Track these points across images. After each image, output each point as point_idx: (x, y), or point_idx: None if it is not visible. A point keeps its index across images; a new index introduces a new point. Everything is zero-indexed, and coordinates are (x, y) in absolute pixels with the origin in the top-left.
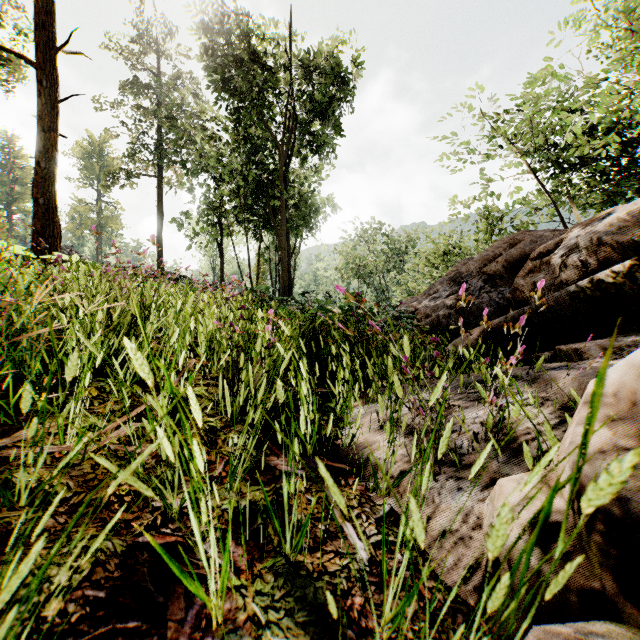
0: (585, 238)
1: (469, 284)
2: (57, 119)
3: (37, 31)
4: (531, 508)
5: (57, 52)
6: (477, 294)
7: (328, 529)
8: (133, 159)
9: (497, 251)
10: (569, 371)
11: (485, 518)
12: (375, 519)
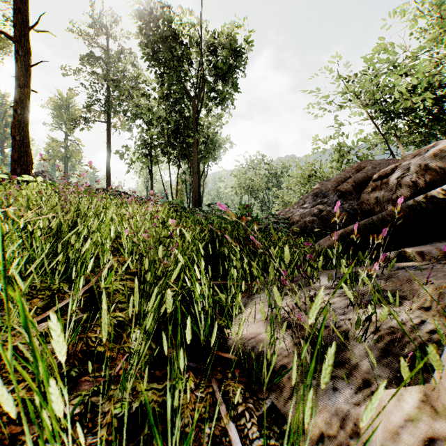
0: (415, 165)
1: (327, 198)
2: (30, 79)
3: (15, 15)
4: (415, 432)
5: (30, 30)
6: (333, 206)
7: (213, 432)
8: (89, 110)
9: (347, 174)
10: (421, 273)
11: (363, 427)
12: (257, 417)
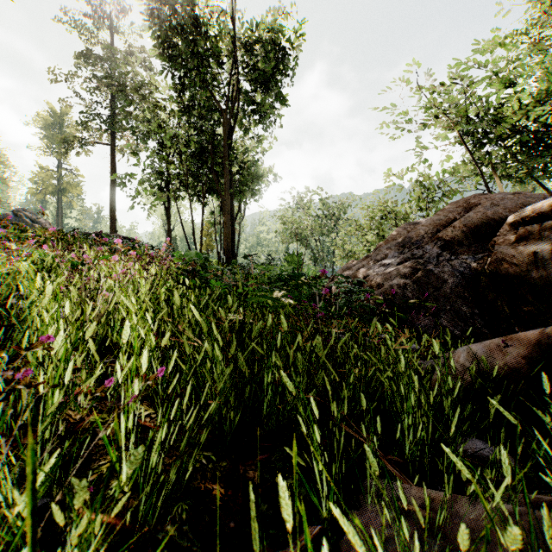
0: None
1: (423, 250)
2: None
3: None
4: None
5: None
6: (435, 262)
7: None
8: (87, 127)
9: (450, 215)
10: None
11: None
12: None
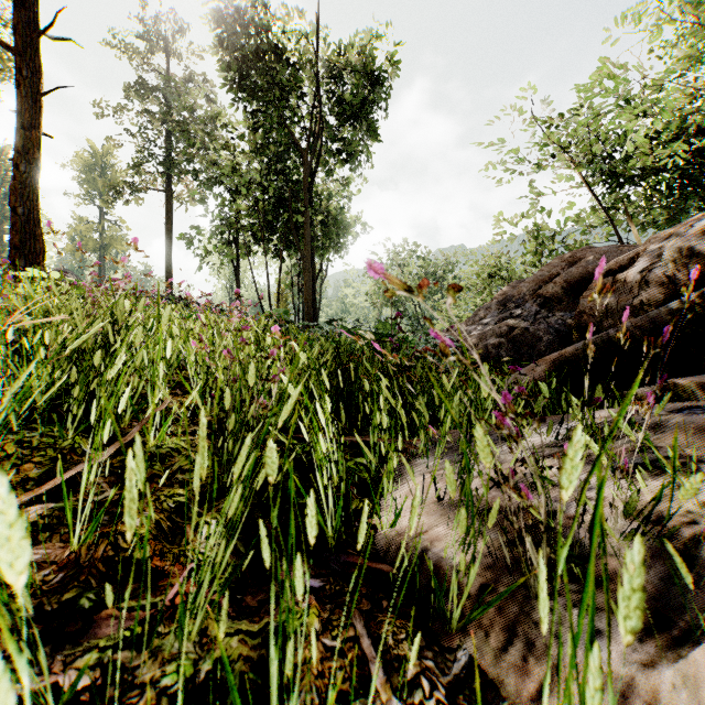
0: (672, 248)
1: (522, 309)
2: (40, 115)
3: (16, 11)
4: None
5: (40, 36)
6: (532, 320)
7: None
8: (139, 171)
9: (554, 271)
10: None
11: None
12: (445, 687)
